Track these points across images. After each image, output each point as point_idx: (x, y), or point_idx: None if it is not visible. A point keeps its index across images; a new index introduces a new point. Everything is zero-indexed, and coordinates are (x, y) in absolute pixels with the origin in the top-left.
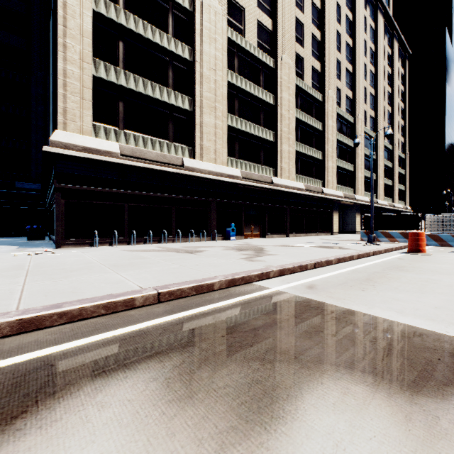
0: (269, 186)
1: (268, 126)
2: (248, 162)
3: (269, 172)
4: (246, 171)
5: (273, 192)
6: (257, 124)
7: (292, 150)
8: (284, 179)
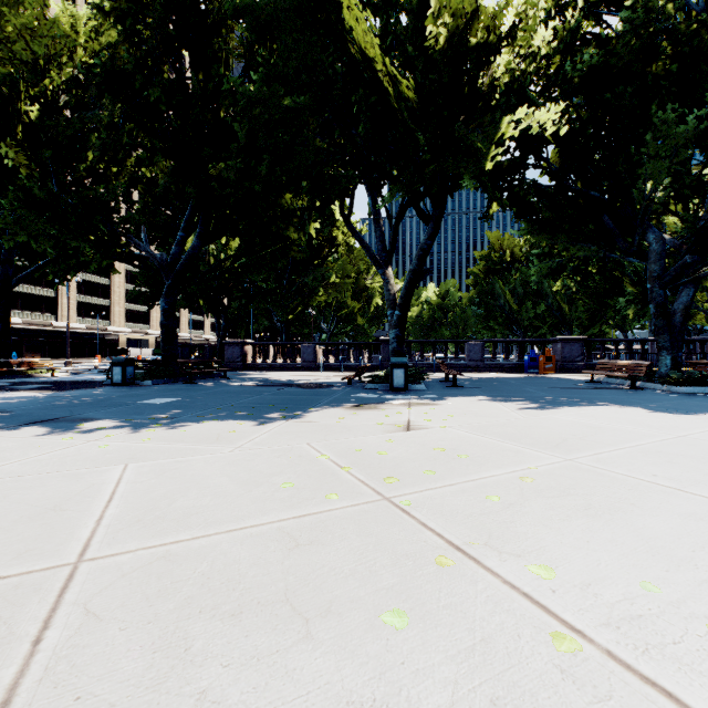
0: (48, 328)
1: (51, 287)
2: (31, 311)
3: (51, 318)
4: (28, 319)
5: (54, 331)
6: (40, 286)
7: (74, 302)
8: (65, 323)
